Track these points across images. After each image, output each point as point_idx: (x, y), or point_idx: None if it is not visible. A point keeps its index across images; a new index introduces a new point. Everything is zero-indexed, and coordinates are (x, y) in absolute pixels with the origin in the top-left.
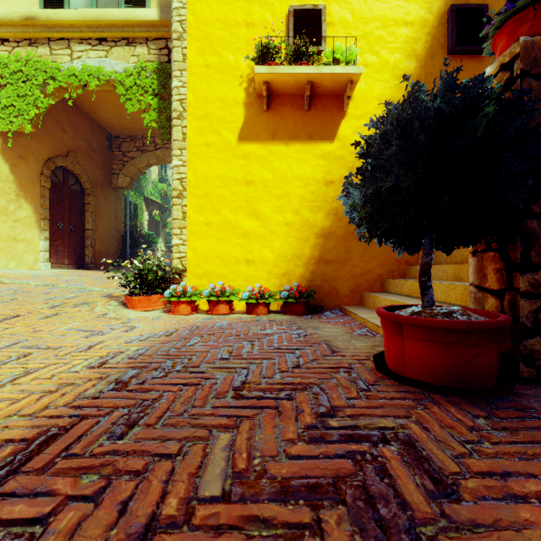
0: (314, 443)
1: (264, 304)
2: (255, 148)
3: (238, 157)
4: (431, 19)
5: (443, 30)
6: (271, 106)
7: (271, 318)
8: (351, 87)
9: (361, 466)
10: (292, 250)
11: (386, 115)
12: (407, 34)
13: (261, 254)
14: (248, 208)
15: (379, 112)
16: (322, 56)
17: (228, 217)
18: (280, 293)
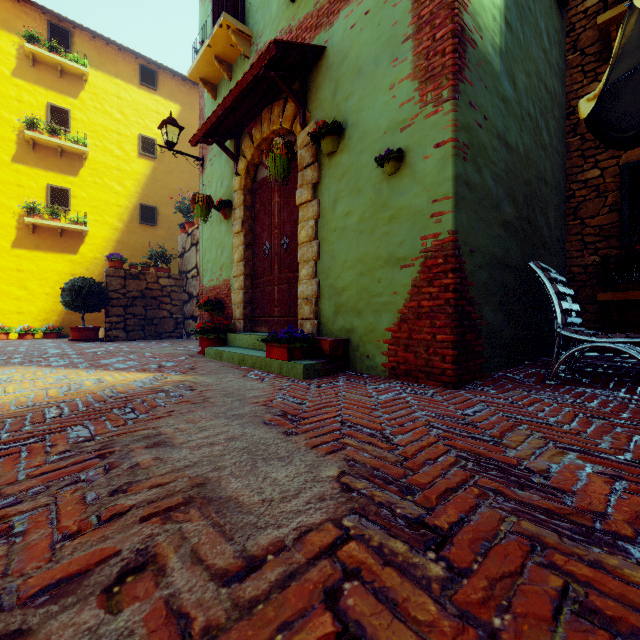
0: (44, 344)
1: (31, 334)
2: (25, 252)
3: (12, 256)
4: (131, 206)
5: (137, 212)
6: (36, 232)
7: (36, 339)
8: (85, 233)
9: (52, 344)
10: (50, 307)
11: (71, 281)
12: (118, 210)
13: (29, 309)
14: (19, 284)
15: (103, 244)
16: (70, 211)
17: (4, 288)
18: (42, 329)
